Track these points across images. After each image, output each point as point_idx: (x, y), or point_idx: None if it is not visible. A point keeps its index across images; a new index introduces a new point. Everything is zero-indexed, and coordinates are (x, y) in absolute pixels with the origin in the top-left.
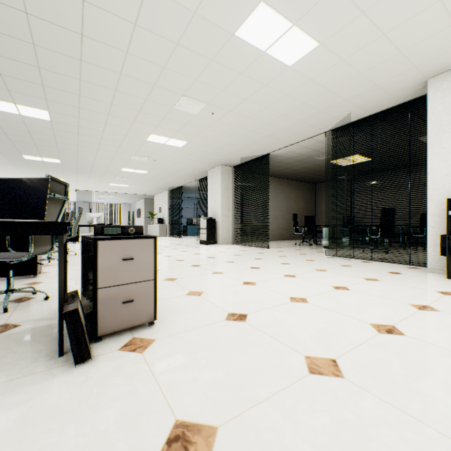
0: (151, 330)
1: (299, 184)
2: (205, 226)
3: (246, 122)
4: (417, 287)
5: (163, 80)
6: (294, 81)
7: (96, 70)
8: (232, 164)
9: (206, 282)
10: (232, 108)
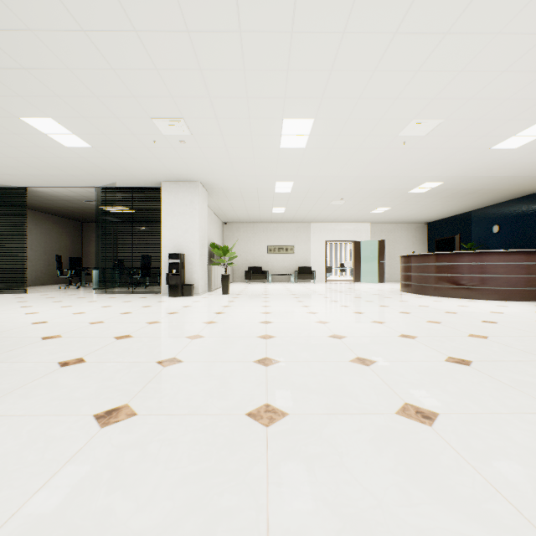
0: None
1: (62, 220)
2: None
3: (5, 159)
4: (150, 301)
5: None
6: (70, 154)
7: None
8: None
9: None
10: None
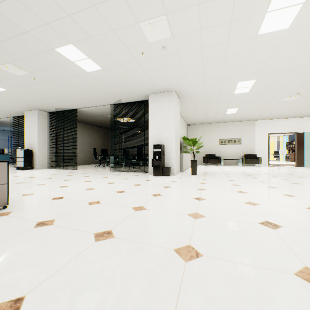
0: (7, 209)
1: (98, 129)
2: (22, 155)
3: (60, 89)
4: (140, 179)
5: None
6: (91, 78)
7: None
8: (48, 110)
9: (33, 189)
10: (51, 79)
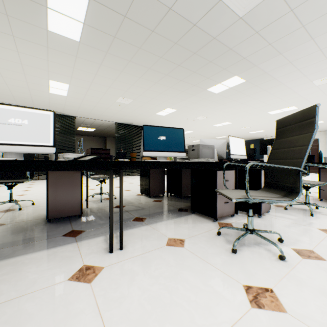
0: None
1: None
2: None
3: (114, 110)
4: None
5: (144, 97)
6: (148, 115)
7: (150, 84)
8: None
9: None
10: (127, 108)
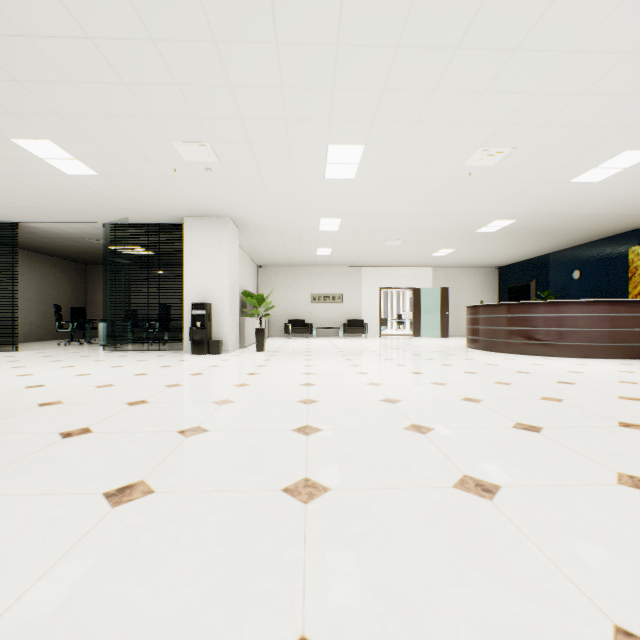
0: None
1: (62, 262)
2: None
3: None
4: (170, 360)
5: None
6: (72, 183)
7: None
8: None
9: None
10: None
